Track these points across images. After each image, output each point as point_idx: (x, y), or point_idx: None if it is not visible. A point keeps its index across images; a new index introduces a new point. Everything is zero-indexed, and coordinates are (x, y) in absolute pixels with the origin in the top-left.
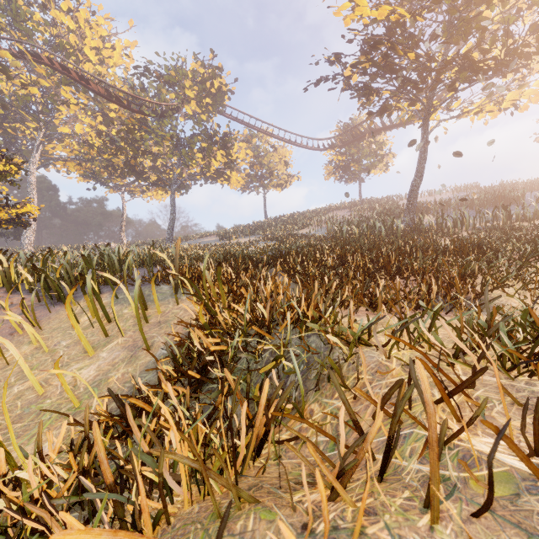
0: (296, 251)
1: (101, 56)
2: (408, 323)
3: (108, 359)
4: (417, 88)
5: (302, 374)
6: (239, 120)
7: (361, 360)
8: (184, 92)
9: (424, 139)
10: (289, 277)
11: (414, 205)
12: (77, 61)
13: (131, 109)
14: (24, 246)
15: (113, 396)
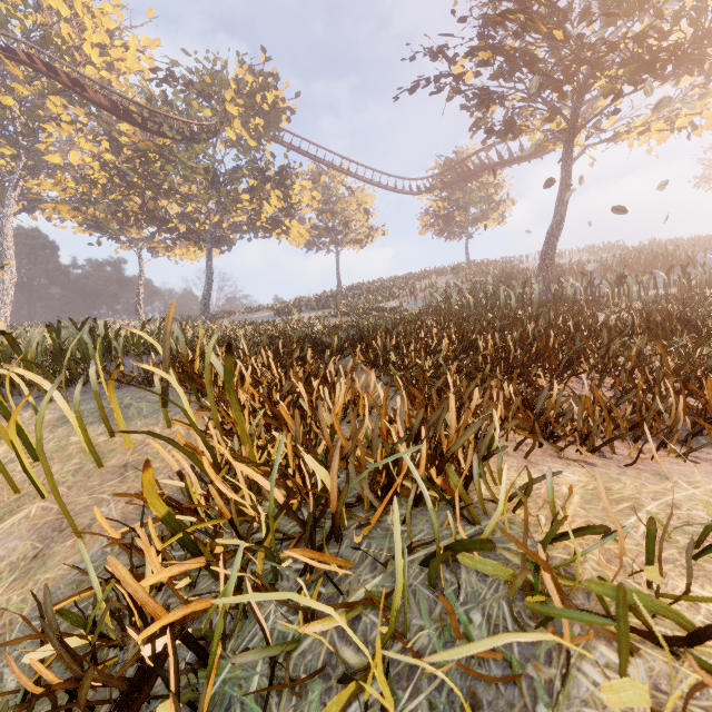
0: (385, 329)
1: (109, 57)
2: None
3: None
4: (560, 90)
5: None
6: (303, 151)
7: None
8: (225, 107)
9: (565, 170)
10: (376, 372)
11: (551, 266)
12: (74, 64)
13: (147, 129)
14: None
15: None
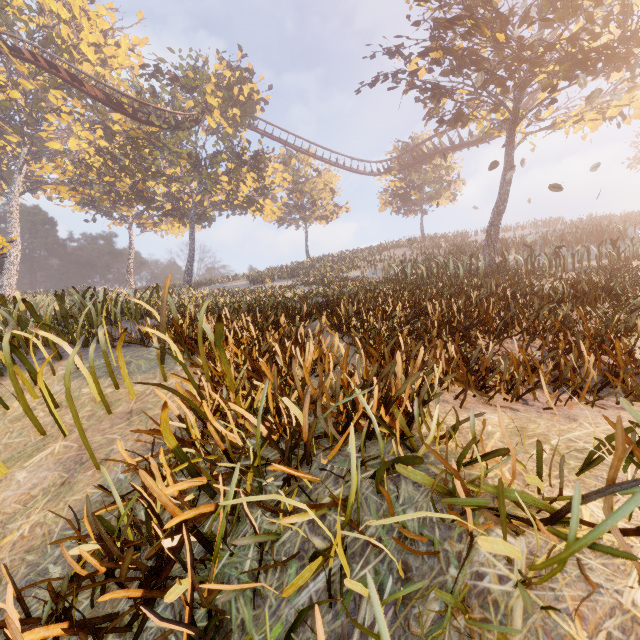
0: (347, 297)
1: (103, 55)
2: None
3: (23, 486)
4: (503, 85)
5: (393, 610)
6: (275, 137)
7: (564, 597)
8: (206, 99)
9: (508, 155)
10: (339, 335)
11: (496, 240)
12: (72, 60)
13: (138, 119)
14: (3, 291)
15: None
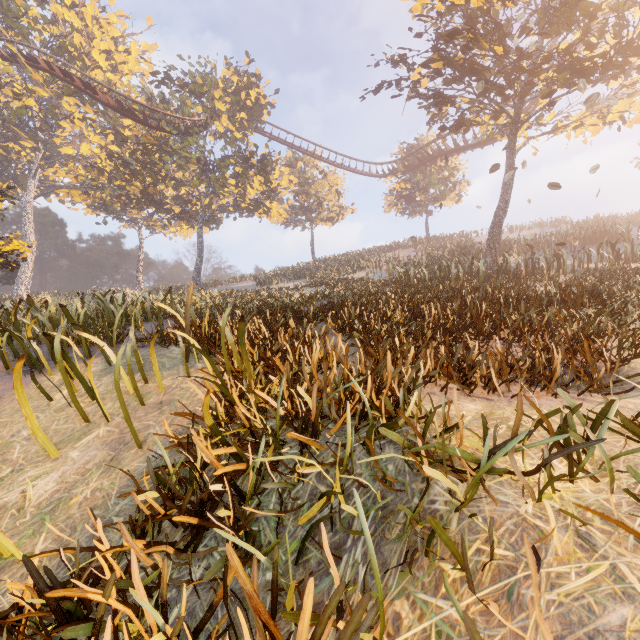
0: (351, 300)
1: (113, 61)
2: (577, 446)
3: (78, 462)
4: (503, 94)
5: (374, 526)
6: (281, 139)
7: (484, 510)
8: (214, 104)
9: (509, 160)
10: (343, 335)
11: (497, 243)
12: (84, 68)
13: (148, 125)
14: (19, 292)
15: (31, 572)
